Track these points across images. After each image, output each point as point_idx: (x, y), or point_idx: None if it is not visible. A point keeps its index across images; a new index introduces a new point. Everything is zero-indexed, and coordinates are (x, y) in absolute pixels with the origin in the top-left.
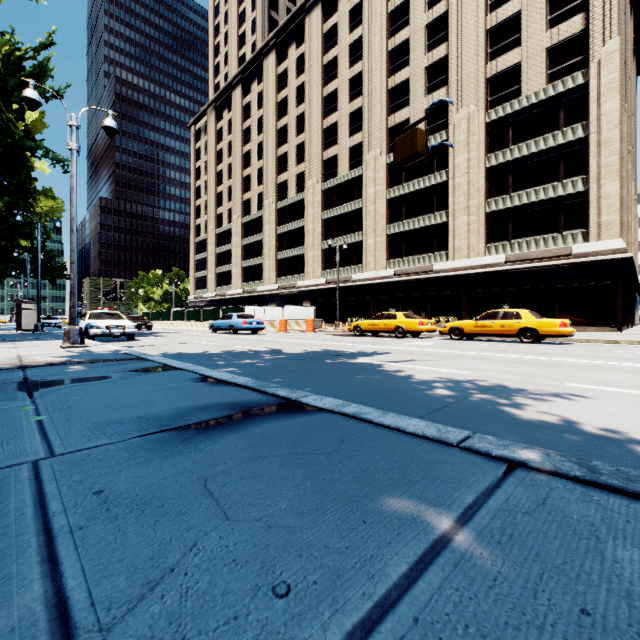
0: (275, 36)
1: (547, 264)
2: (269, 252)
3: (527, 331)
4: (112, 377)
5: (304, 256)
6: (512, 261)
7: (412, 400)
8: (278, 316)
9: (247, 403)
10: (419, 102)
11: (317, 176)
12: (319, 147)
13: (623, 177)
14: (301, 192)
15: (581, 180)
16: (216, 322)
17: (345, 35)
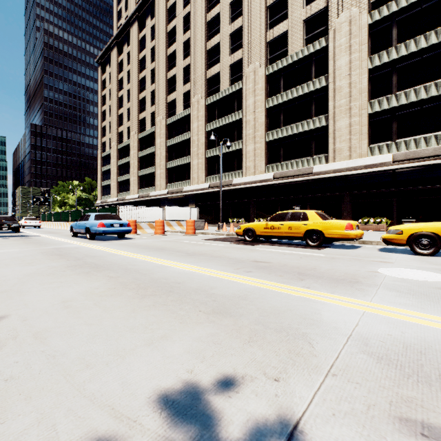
0: None
1: None
2: (160, 162)
3: None
4: None
5: (190, 164)
6: (399, 160)
7: None
8: (158, 217)
9: None
10: (297, 14)
11: (201, 92)
12: (203, 66)
13: None
14: (187, 108)
15: None
16: (74, 223)
17: None
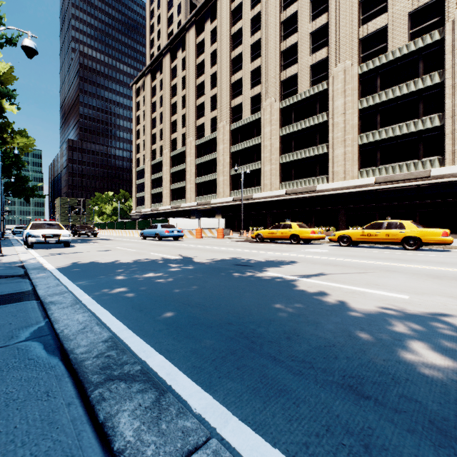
0: (195, 15)
1: (410, 184)
2: (190, 178)
3: (410, 239)
4: None
5: (216, 180)
6: (380, 182)
7: (405, 396)
8: (195, 226)
9: None
10: (305, 60)
11: (226, 119)
12: (228, 97)
13: None
14: (214, 132)
15: (438, 117)
16: (145, 231)
17: (247, 11)
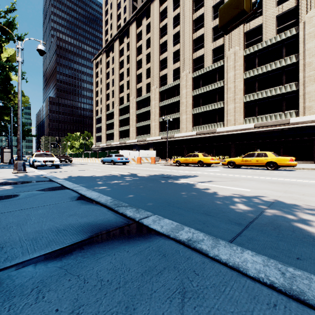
0: (135, 14)
1: (276, 128)
2: (132, 123)
3: (271, 163)
4: (19, 196)
5: (150, 125)
6: (258, 127)
7: (224, 215)
8: (136, 155)
9: (99, 224)
10: (209, 46)
11: (157, 84)
12: (158, 70)
13: None
14: (148, 93)
15: (294, 84)
16: (104, 158)
17: (171, 12)
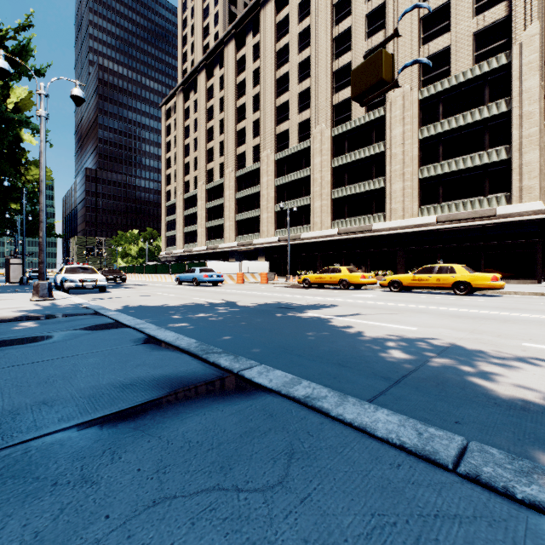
0: (234, 27)
1: (474, 224)
2: (229, 214)
3: (461, 284)
4: (53, 337)
5: (259, 217)
6: (442, 221)
7: (367, 366)
8: (236, 270)
9: (181, 378)
10: None
11: (271, 148)
12: (272, 123)
13: (540, 147)
14: (257, 162)
15: (504, 149)
16: (181, 275)
17: (295, 25)
